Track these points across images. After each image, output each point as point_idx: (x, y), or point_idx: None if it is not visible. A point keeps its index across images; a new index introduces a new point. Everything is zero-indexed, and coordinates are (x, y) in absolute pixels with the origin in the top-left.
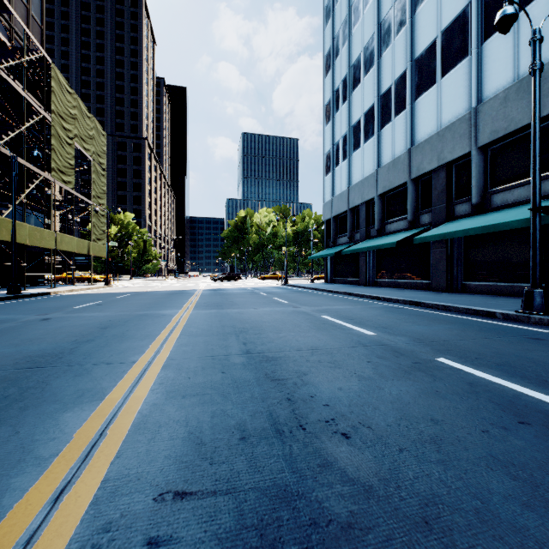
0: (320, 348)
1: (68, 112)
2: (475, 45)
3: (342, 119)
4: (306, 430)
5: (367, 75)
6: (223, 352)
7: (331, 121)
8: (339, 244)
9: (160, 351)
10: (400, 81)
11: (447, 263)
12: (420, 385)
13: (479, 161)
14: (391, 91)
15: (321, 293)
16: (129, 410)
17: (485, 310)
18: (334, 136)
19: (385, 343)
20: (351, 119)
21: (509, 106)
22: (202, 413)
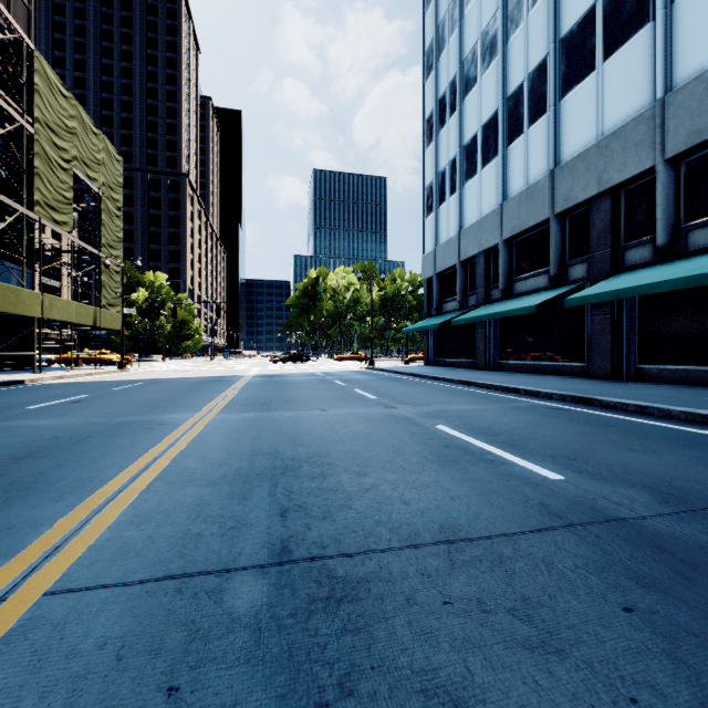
0: (464, 534)
1: (62, 124)
2: (662, 3)
3: (450, 137)
4: None
5: (487, 72)
6: (219, 555)
7: (434, 141)
8: (445, 311)
9: (64, 546)
10: (537, 73)
11: (613, 337)
12: None
13: (667, 181)
14: (523, 89)
15: (423, 382)
16: None
17: None
18: (439, 162)
19: (609, 512)
20: (462, 136)
21: None
22: None
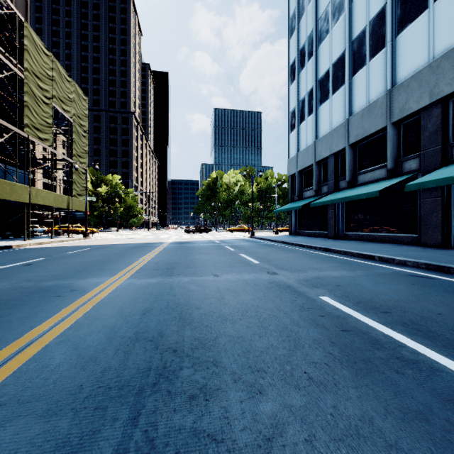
0: None
1: (44, 73)
2: None
3: (308, 75)
4: None
5: (336, 25)
6: None
7: (296, 79)
8: (304, 197)
9: None
10: (376, 19)
11: (442, 215)
12: None
13: None
14: (365, 33)
15: (292, 248)
16: None
17: None
18: (300, 93)
19: None
20: (317, 73)
21: None
22: None
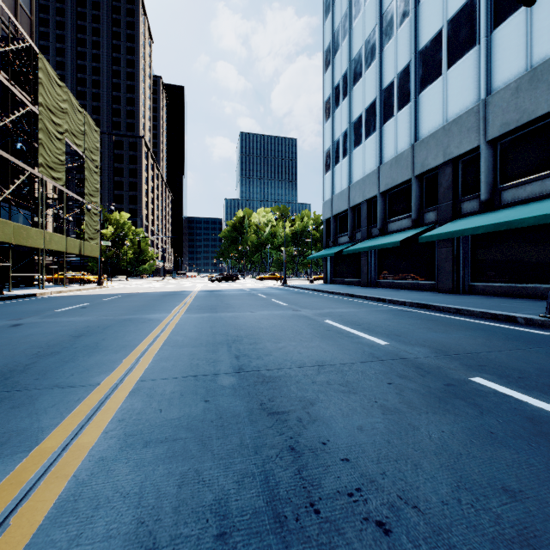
0: (327, 363)
1: (57, 106)
2: (484, 33)
3: (342, 115)
4: (321, 514)
5: (368, 70)
6: (210, 370)
7: (331, 117)
8: (339, 243)
9: (134, 368)
10: (403, 74)
11: (453, 263)
12: (466, 422)
13: (488, 156)
14: (394, 85)
15: (321, 295)
16: (60, 472)
17: (505, 315)
18: (334, 133)
19: (403, 356)
20: (351, 115)
21: (522, 97)
22: (167, 476)
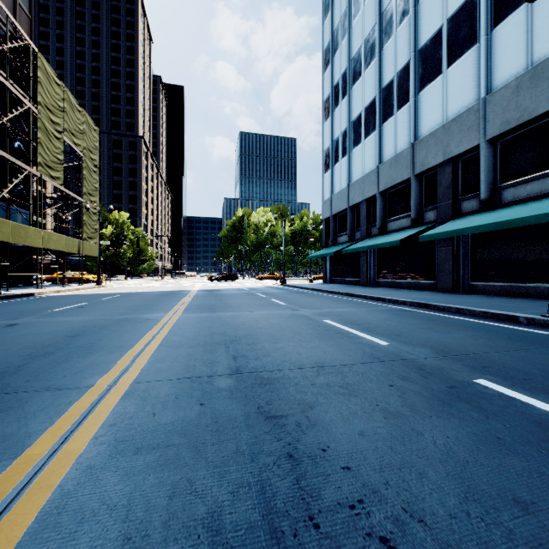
0: (327, 365)
1: (56, 105)
2: (484, 31)
3: (342, 115)
4: (320, 529)
5: (368, 69)
6: (206, 371)
7: (330, 117)
8: (338, 243)
9: (129, 369)
10: (402, 73)
11: (453, 263)
12: (471, 427)
13: (488, 154)
14: (393, 84)
15: (321, 294)
16: (45, 481)
17: (506, 314)
18: (334, 133)
19: (405, 357)
20: (351, 114)
21: (522, 95)
22: (157, 486)
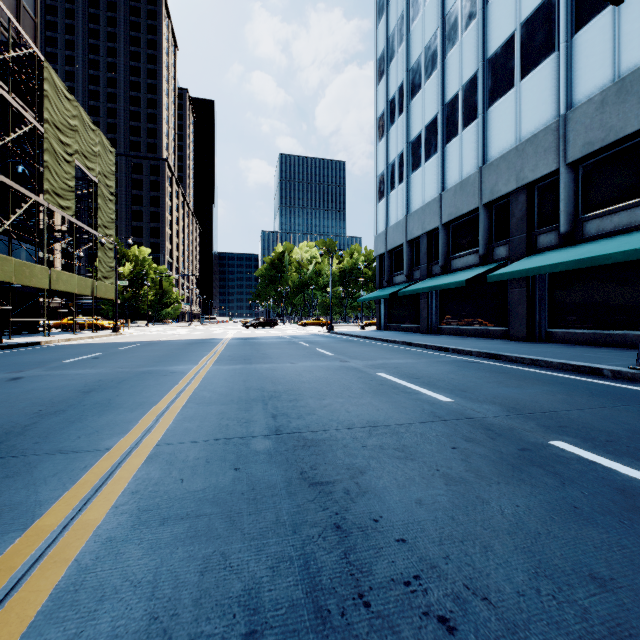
0: (380, 424)
1: (66, 123)
2: (564, 37)
3: (398, 134)
4: (371, 607)
5: (429, 81)
6: (242, 432)
7: (385, 136)
8: (394, 283)
9: (152, 429)
10: (469, 85)
11: (528, 306)
12: (545, 494)
13: (568, 181)
14: (458, 98)
15: (374, 343)
16: (59, 555)
17: (589, 366)
18: (389, 155)
19: (470, 415)
20: (409, 134)
21: (608, 112)
22: (187, 561)
